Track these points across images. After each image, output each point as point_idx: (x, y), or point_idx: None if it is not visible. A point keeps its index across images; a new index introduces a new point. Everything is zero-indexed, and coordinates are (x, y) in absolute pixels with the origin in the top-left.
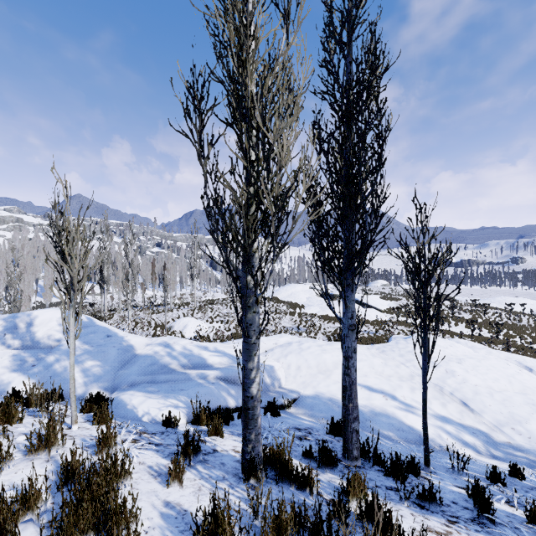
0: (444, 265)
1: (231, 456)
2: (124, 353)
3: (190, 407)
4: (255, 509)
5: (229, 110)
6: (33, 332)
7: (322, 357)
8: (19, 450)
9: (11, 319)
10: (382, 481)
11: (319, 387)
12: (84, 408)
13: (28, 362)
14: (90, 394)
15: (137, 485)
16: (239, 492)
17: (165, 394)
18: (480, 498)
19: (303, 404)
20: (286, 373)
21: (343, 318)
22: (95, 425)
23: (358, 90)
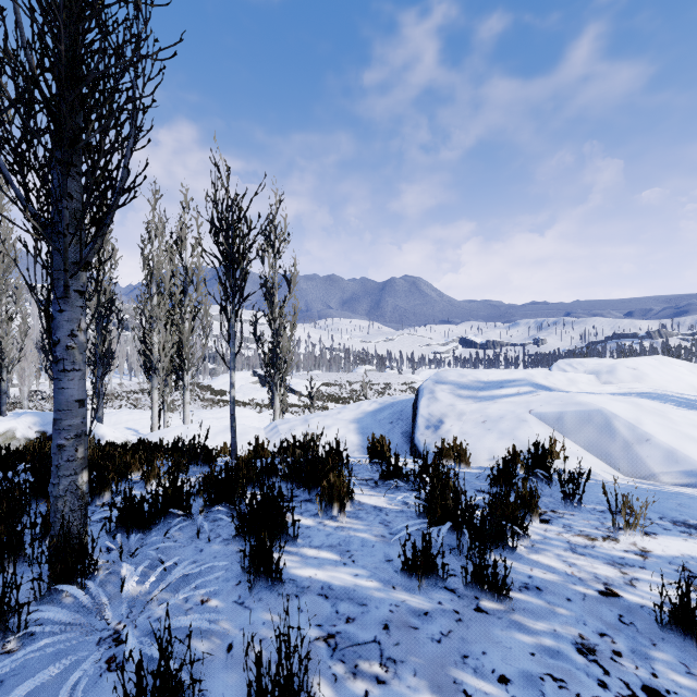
0: None
1: None
2: None
3: None
4: None
5: None
6: None
7: (122, 417)
8: None
9: None
10: None
11: None
12: None
13: None
14: None
15: None
16: None
17: None
18: None
19: None
20: None
21: None
22: None
23: None
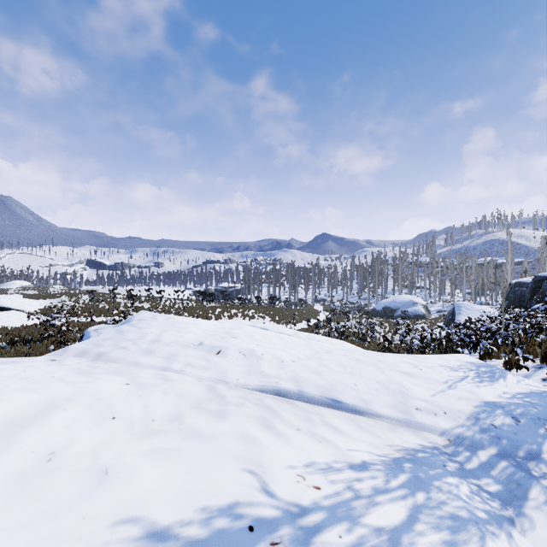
0: None
1: None
2: None
3: None
4: None
5: None
6: None
7: None
8: None
9: None
10: None
11: None
12: None
13: None
14: None
15: None
16: None
17: None
18: None
19: None
20: None
21: None
22: None
23: None
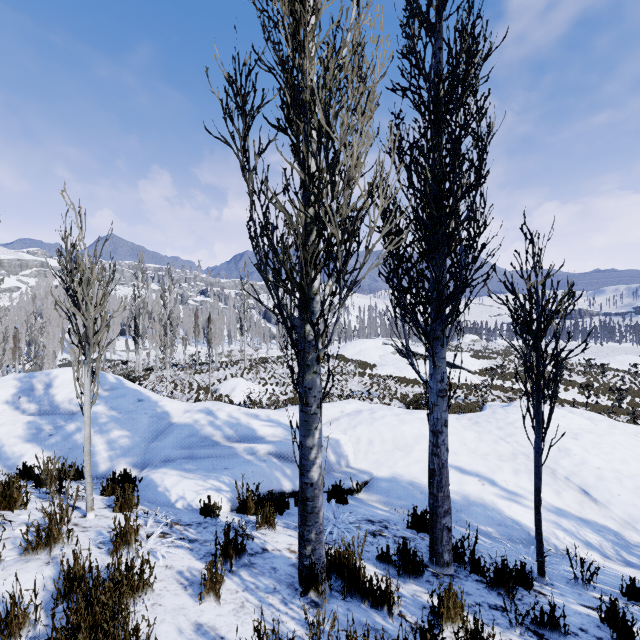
0: (564, 312)
1: (285, 557)
2: (158, 422)
3: (235, 491)
4: (316, 637)
5: (283, 111)
6: (52, 395)
7: (400, 429)
8: (15, 547)
9: (27, 379)
10: (483, 596)
11: (396, 467)
12: (105, 489)
13: (45, 430)
14: (114, 473)
15: (161, 599)
16: (294, 610)
17: (205, 473)
18: (618, 625)
19: (377, 489)
20: (355, 448)
21: (431, 381)
22: (117, 513)
23: (450, 81)
